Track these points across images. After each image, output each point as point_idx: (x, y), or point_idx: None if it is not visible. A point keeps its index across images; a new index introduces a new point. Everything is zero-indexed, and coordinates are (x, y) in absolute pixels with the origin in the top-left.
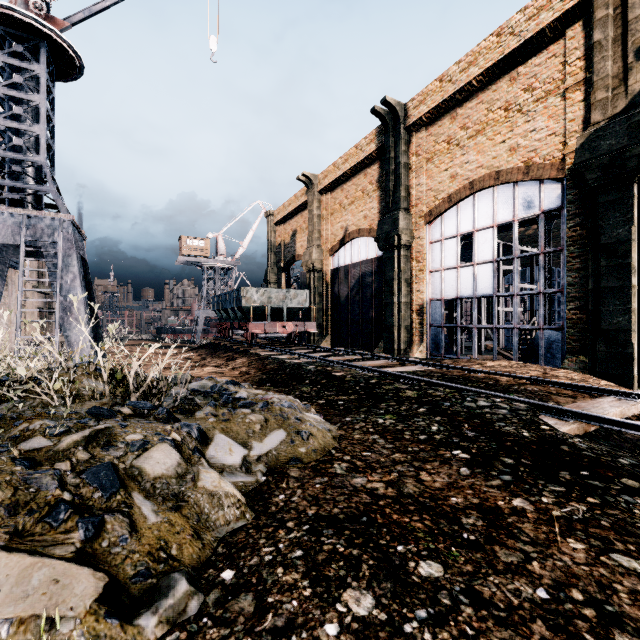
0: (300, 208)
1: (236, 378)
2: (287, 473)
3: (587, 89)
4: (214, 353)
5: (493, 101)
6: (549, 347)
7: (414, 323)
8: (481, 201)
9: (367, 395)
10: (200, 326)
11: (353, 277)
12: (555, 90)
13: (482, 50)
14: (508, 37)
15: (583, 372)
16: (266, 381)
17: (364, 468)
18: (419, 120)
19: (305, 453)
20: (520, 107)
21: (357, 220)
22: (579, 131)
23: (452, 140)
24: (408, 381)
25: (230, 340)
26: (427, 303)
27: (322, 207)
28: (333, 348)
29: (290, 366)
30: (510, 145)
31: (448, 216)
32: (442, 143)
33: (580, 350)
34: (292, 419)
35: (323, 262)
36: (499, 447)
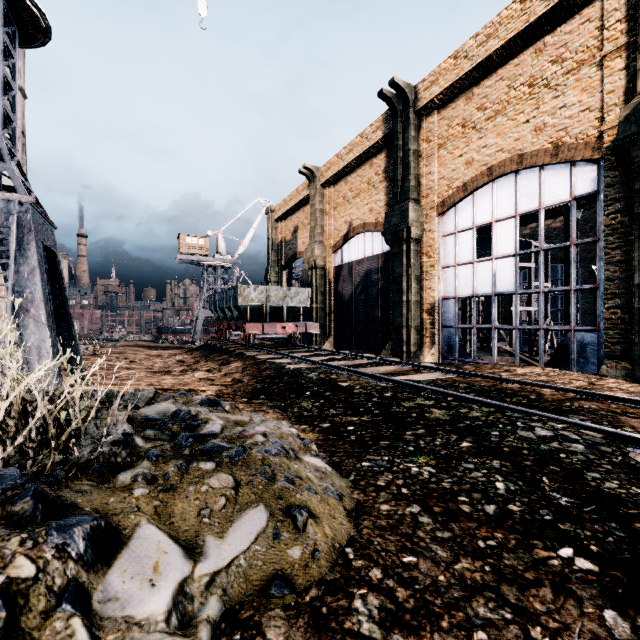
0: (302, 203)
1: (226, 387)
2: (261, 628)
3: (630, 55)
4: (209, 356)
5: (515, 77)
6: (582, 351)
7: (425, 323)
8: (501, 188)
9: (384, 416)
10: (199, 326)
11: (358, 274)
12: (589, 59)
13: (503, 20)
14: (534, 3)
15: (626, 380)
16: (260, 392)
17: (414, 612)
18: (430, 102)
19: (299, 561)
20: (547, 81)
21: (362, 214)
22: (620, 104)
23: (467, 123)
24: (431, 394)
25: (227, 341)
26: (439, 302)
27: (325, 201)
28: (337, 351)
29: (289, 373)
30: (535, 125)
31: (463, 206)
32: (456, 127)
33: (621, 354)
34: (280, 481)
35: (326, 259)
36: (630, 536)
